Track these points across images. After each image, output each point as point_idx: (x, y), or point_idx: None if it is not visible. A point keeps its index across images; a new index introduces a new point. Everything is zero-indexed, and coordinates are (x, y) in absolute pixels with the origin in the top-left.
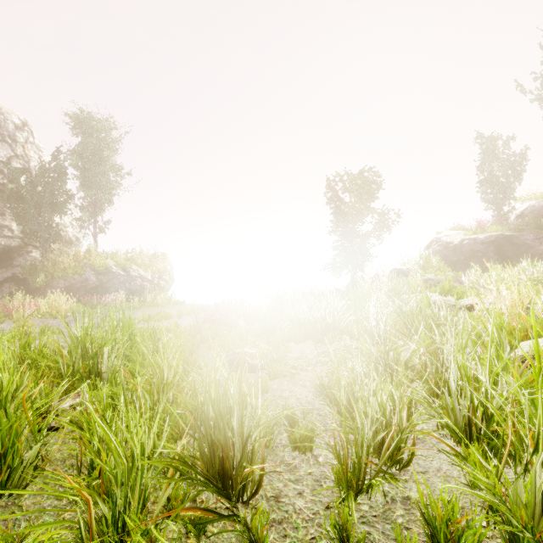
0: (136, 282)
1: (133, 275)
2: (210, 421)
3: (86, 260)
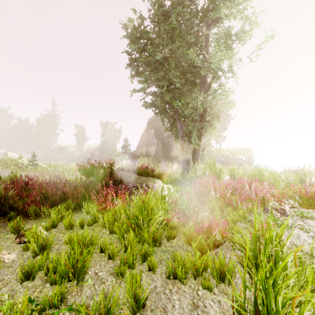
0: (238, 161)
1: (237, 158)
2: (303, 176)
3: (219, 152)
